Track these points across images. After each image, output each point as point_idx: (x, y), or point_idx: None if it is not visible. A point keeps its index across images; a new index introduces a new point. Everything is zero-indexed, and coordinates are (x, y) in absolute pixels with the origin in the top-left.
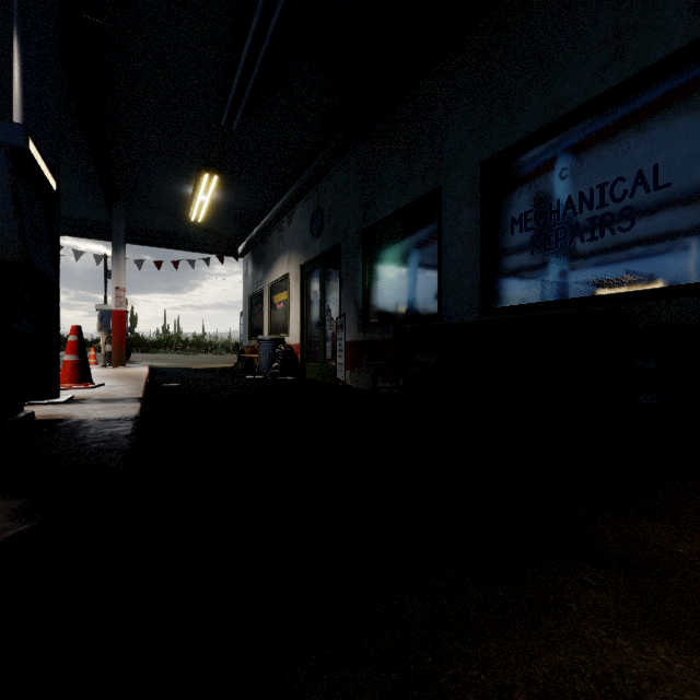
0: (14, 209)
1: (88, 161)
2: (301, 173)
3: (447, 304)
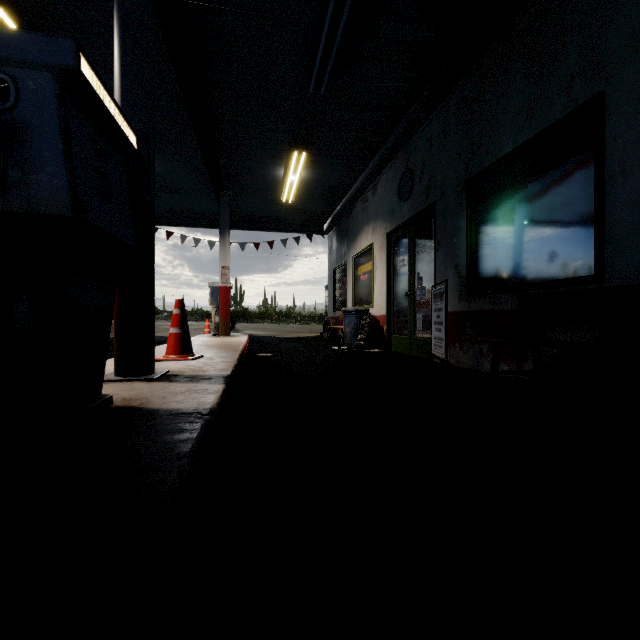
0: (63, 148)
1: (199, 157)
2: (388, 135)
3: (615, 258)
